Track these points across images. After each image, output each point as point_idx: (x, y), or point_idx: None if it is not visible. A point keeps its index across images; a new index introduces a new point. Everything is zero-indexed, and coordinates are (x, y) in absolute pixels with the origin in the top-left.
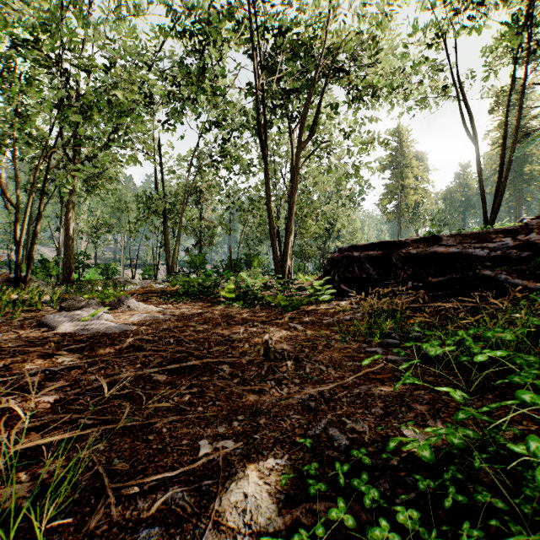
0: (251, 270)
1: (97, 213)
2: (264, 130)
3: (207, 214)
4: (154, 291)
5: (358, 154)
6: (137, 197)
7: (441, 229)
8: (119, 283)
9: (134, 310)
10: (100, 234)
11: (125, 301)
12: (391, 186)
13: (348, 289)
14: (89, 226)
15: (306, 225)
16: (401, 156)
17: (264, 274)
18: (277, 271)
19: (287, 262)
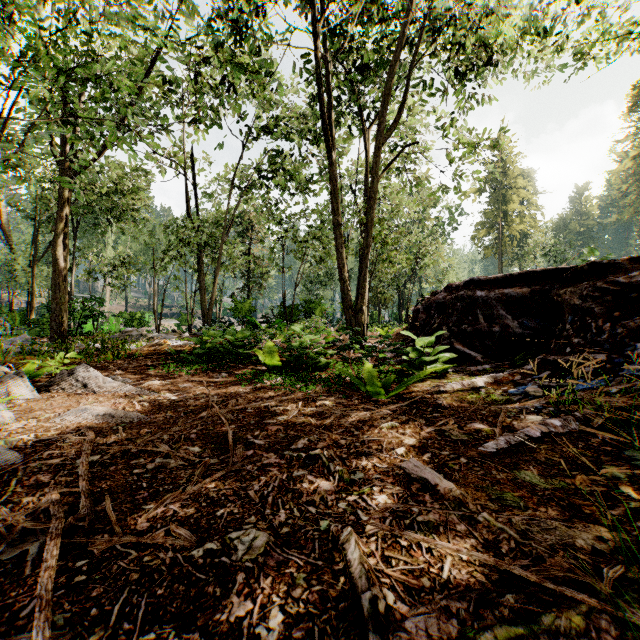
0: (311, 320)
1: (119, 248)
2: (329, 115)
3: (256, 250)
4: (166, 351)
5: (459, 159)
6: (165, 226)
7: (608, 256)
8: (130, 337)
9: (94, 391)
10: (121, 274)
11: (81, 375)
12: (490, 212)
13: (469, 351)
14: (105, 264)
15: (389, 256)
16: (502, 174)
17: (328, 325)
18: (348, 321)
19: (363, 308)
